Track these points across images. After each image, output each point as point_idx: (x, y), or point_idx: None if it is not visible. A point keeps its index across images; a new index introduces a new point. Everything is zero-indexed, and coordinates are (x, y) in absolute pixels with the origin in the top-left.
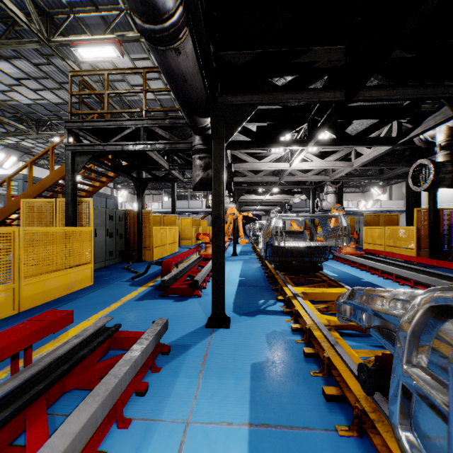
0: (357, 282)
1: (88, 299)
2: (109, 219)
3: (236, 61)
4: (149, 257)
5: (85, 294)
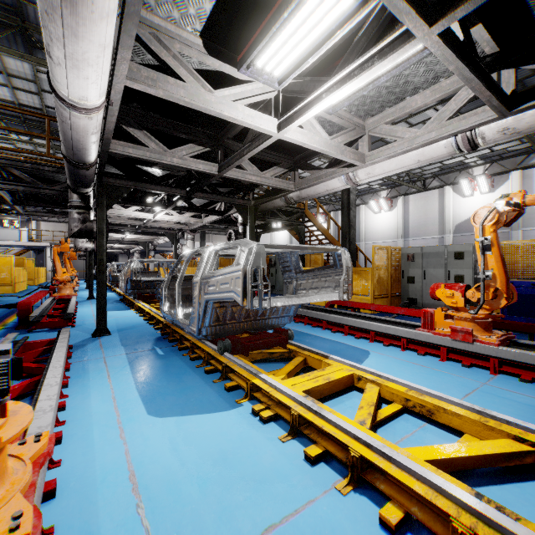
0: None
1: None
2: None
3: (116, 156)
4: None
5: None
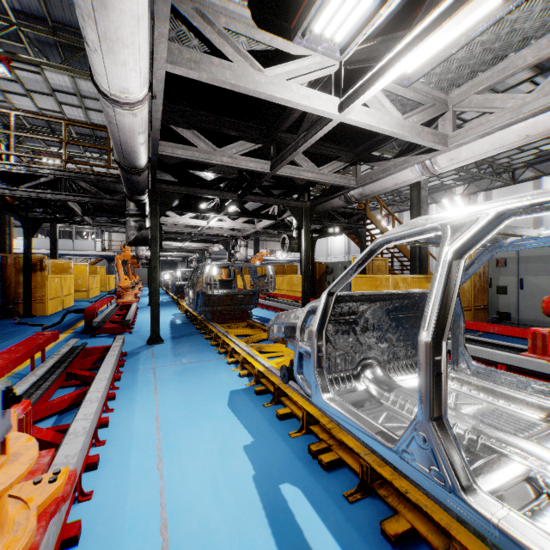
0: (256, 315)
1: (8, 346)
2: None
3: (169, 162)
4: (43, 312)
5: None
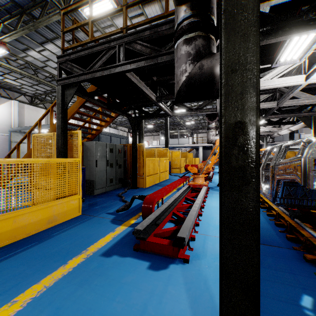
0: None
1: (57, 241)
2: (109, 151)
3: None
4: (143, 185)
5: (61, 232)
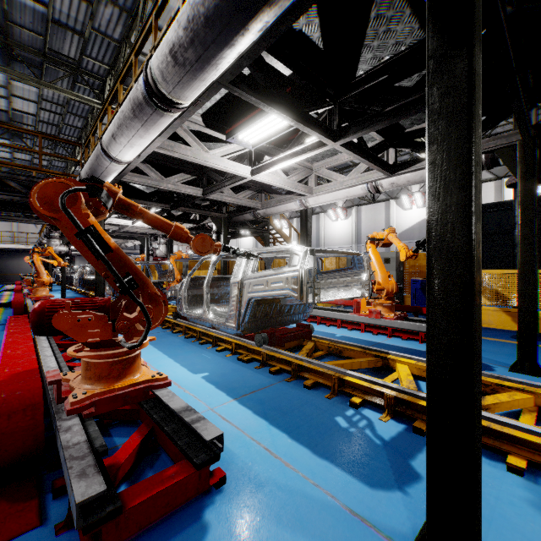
0: None
1: None
2: None
3: None
4: None
5: None
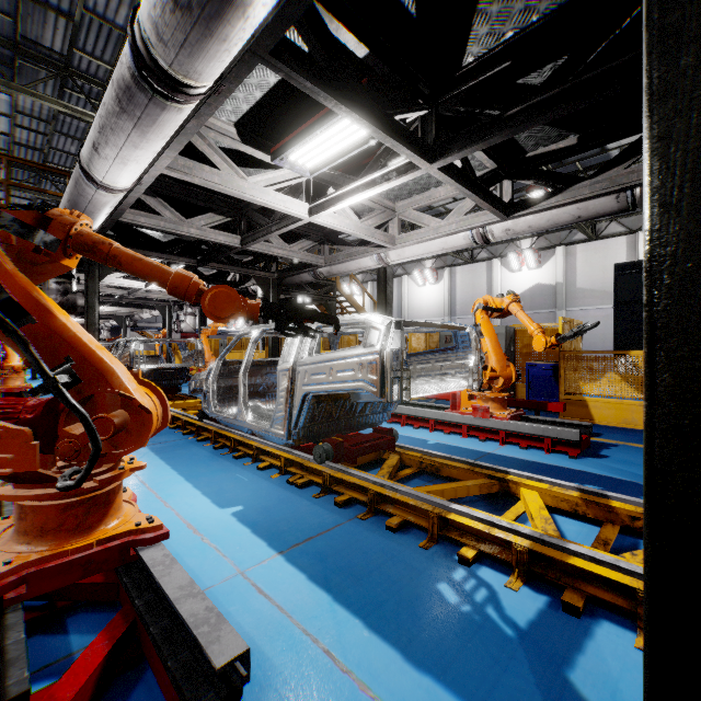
0: None
1: None
2: None
3: None
4: None
5: None
